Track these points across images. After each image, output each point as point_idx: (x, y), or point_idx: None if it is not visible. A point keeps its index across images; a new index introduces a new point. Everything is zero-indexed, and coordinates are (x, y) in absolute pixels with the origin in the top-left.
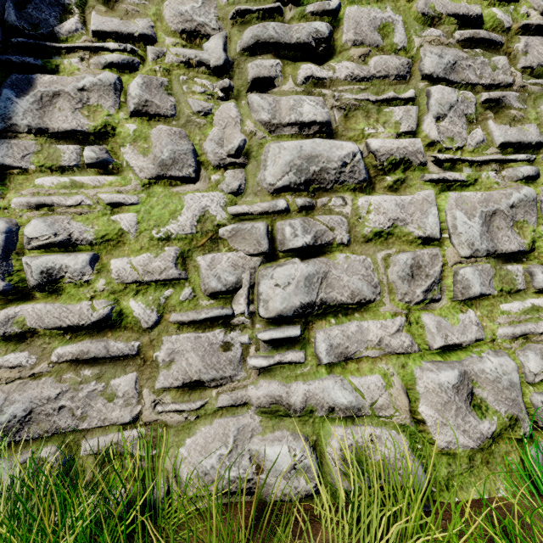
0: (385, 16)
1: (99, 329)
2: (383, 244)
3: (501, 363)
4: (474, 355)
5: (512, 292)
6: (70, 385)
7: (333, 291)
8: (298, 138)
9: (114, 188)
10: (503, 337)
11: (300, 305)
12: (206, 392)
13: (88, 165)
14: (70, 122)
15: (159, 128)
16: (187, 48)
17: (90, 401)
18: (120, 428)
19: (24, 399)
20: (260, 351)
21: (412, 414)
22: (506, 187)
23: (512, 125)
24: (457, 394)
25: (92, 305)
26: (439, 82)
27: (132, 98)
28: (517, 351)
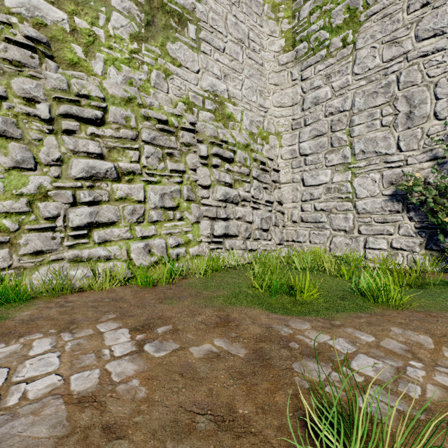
0: (127, 114)
1: None
2: (123, 202)
3: (160, 241)
4: (153, 239)
5: (168, 220)
6: None
7: (101, 218)
8: (87, 158)
9: None
10: (163, 234)
11: (87, 222)
12: (44, 255)
13: None
14: None
15: (13, 144)
16: (28, 107)
17: None
18: (0, 271)
19: None
20: (69, 240)
21: (129, 258)
22: (171, 185)
23: (176, 163)
24: (144, 250)
25: None
26: (149, 143)
27: None
28: (168, 238)
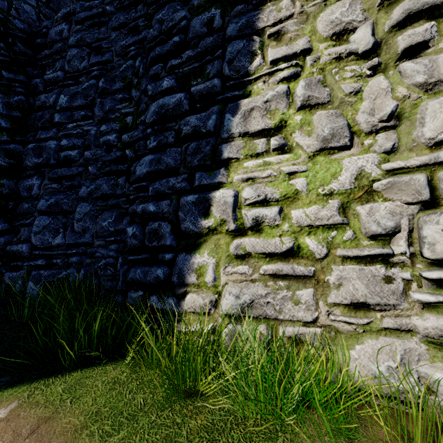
0: None
1: (285, 256)
2: None
3: None
4: None
5: None
6: (272, 290)
7: None
8: None
9: (290, 162)
10: None
11: None
12: (370, 313)
13: (273, 149)
14: (261, 124)
15: (318, 114)
16: (338, 46)
17: (284, 302)
18: (302, 324)
19: (249, 293)
20: (422, 288)
21: None
22: None
23: None
24: None
25: (281, 240)
26: None
27: (298, 98)
28: None
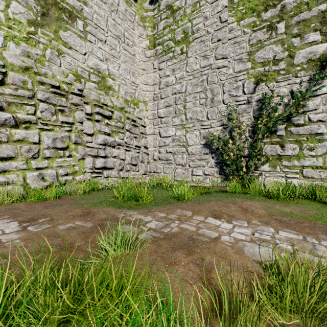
0: (25, 79)
1: None
2: (21, 143)
3: (52, 171)
4: (46, 170)
5: (59, 157)
6: None
7: (1, 154)
8: None
9: None
10: (55, 166)
11: None
12: None
13: None
14: None
15: None
16: None
17: None
18: None
19: None
20: None
21: (26, 183)
22: (61, 132)
23: (66, 117)
24: (38, 177)
25: None
26: (43, 101)
27: None
28: (58, 169)
